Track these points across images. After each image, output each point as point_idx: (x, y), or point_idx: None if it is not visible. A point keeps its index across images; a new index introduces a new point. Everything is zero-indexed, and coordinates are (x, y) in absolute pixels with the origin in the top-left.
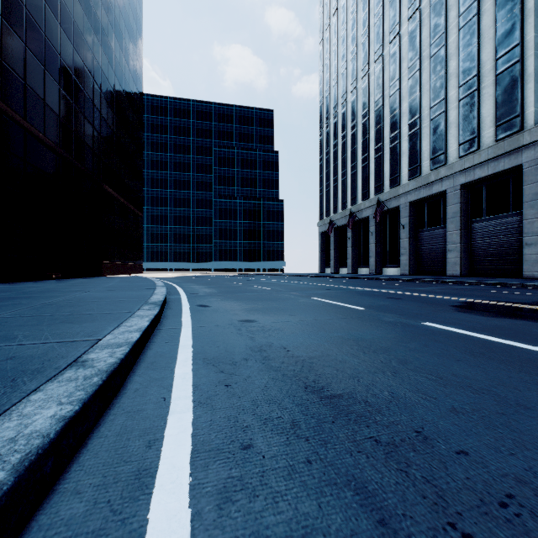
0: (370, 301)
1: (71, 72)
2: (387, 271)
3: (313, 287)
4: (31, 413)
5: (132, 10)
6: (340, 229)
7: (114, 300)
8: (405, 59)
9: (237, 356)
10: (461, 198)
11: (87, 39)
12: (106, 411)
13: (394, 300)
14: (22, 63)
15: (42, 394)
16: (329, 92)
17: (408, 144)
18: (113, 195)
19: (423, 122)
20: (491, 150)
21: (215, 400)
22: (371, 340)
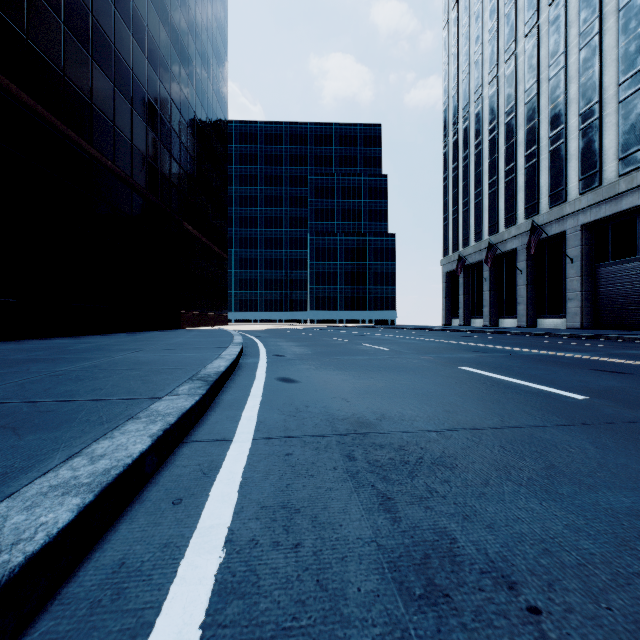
0: (574, 377)
1: (144, 90)
2: (545, 322)
3: (450, 347)
4: None
5: (215, 18)
6: (472, 267)
7: (154, 368)
8: (575, 22)
9: (356, 635)
10: None
11: (164, 52)
12: None
13: (621, 377)
14: (88, 79)
15: None
16: (457, 89)
17: (579, 142)
18: (193, 234)
19: (605, 107)
20: None
21: None
22: None
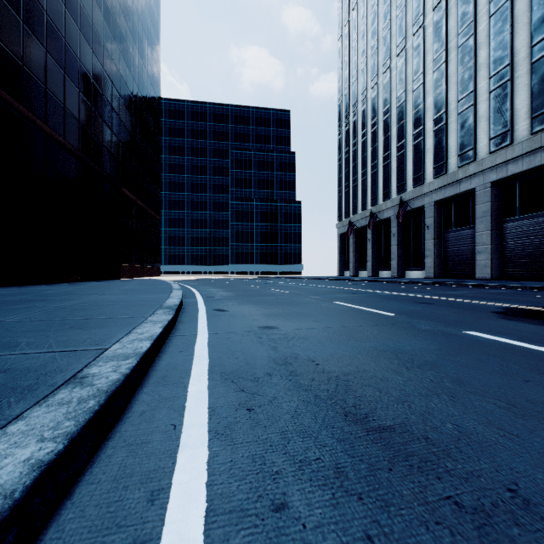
0: (399, 306)
1: (90, 77)
2: (411, 274)
3: (335, 291)
4: (1, 453)
5: (150, 14)
6: (359, 230)
7: (129, 304)
8: (430, 51)
9: (259, 369)
10: (492, 196)
11: (106, 44)
12: (104, 442)
13: (425, 305)
14: (43, 68)
15: (23, 424)
16: (349, 90)
17: (433, 140)
18: (131, 198)
19: (449, 116)
20: (526, 144)
21: (236, 430)
22: (411, 352)
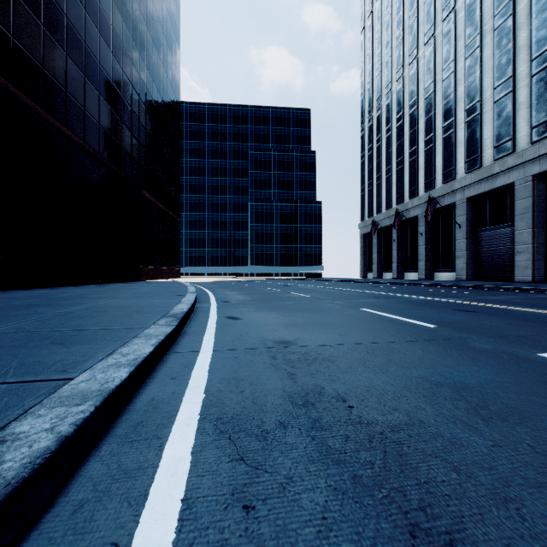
0: (437, 314)
1: (110, 79)
2: (440, 275)
3: (359, 295)
4: None
5: (170, 17)
6: (383, 230)
7: (134, 310)
8: (462, 36)
9: (269, 415)
10: (535, 191)
11: (126, 47)
12: None
13: (469, 314)
14: (63, 71)
15: None
16: (372, 84)
17: (465, 132)
18: (151, 200)
19: (484, 106)
20: None
21: None
22: (478, 387)
